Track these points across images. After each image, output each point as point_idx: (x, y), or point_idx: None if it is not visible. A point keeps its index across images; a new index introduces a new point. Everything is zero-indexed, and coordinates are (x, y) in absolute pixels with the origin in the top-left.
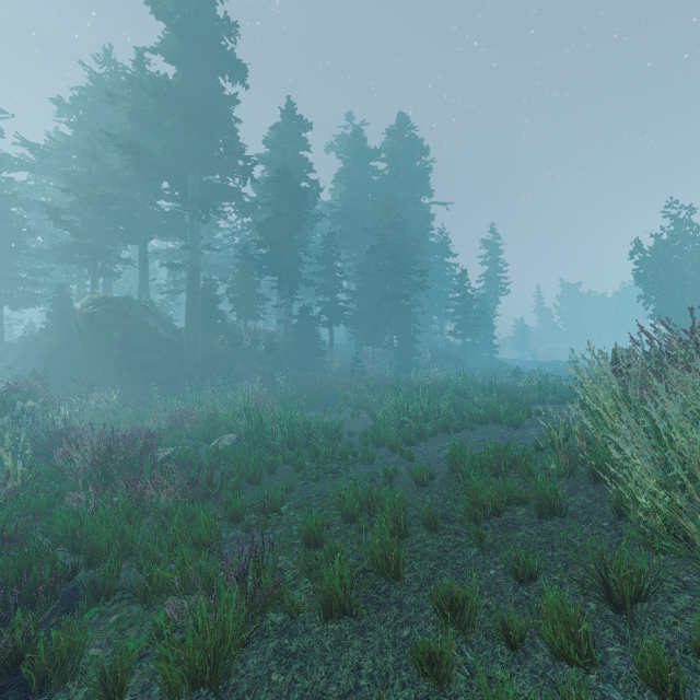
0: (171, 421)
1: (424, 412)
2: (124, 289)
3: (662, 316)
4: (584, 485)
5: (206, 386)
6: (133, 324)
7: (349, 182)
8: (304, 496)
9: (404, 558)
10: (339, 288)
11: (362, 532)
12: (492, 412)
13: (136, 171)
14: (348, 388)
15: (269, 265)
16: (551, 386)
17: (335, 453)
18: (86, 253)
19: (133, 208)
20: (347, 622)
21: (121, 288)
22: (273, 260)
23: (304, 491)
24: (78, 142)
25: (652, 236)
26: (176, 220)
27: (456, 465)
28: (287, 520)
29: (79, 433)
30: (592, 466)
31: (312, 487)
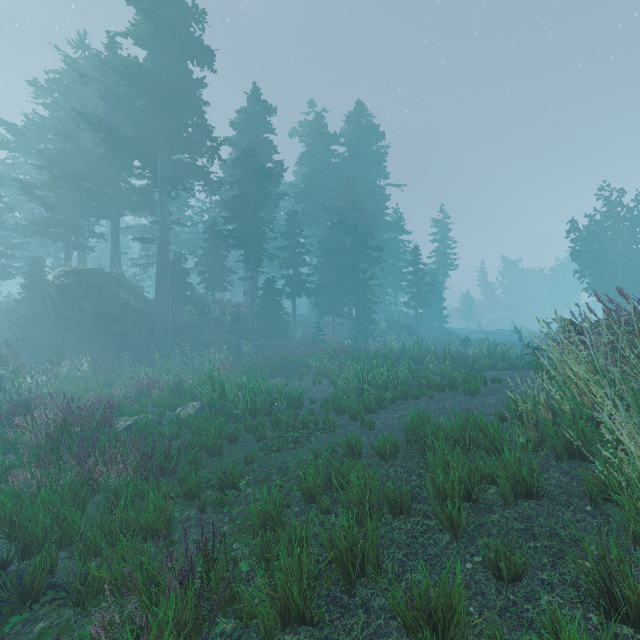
0: (137, 389)
1: (384, 380)
2: (99, 262)
3: (596, 289)
4: (556, 460)
5: (175, 354)
6: (105, 295)
7: (311, 163)
8: (264, 468)
9: (370, 550)
10: (302, 262)
11: (324, 512)
12: (449, 380)
13: (107, 149)
14: (310, 356)
15: (235, 239)
16: (501, 354)
17: (296, 421)
18: (60, 227)
19: (105, 184)
20: (307, 632)
21: (97, 261)
22: (240, 235)
23: (265, 463)
24: (53, 122)
25: (587, 216)
26: (146, 196)
27: (419, 436)
28: (245, 496)
29: (42, 402)
30: (565, 441)
31: (273, 458)
